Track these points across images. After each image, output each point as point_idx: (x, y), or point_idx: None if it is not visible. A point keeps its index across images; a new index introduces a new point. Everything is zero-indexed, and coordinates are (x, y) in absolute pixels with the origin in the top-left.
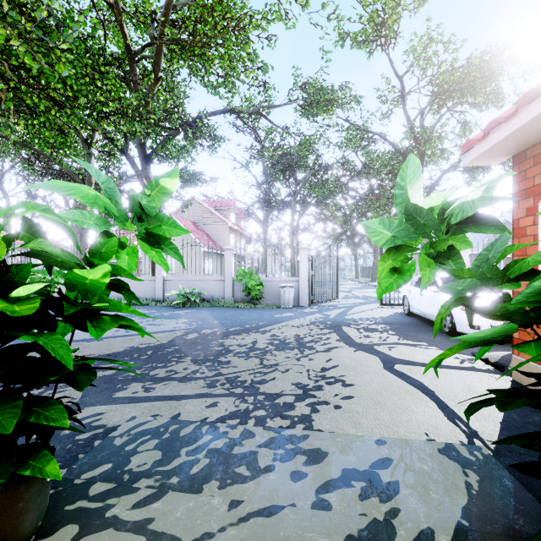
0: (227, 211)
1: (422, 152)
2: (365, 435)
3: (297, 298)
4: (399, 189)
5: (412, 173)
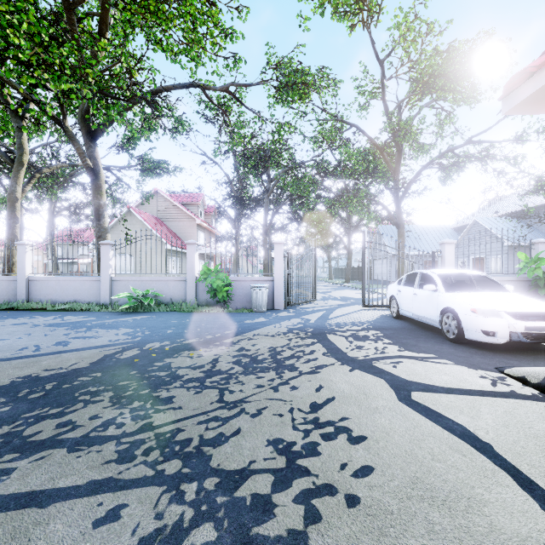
0: (195, 207)
1: (399, 147)
2: None
3: (272, 300)
4: None
5: None
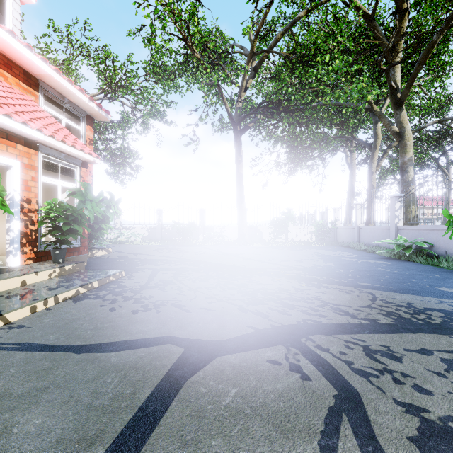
0: None
1: None
2: (47, 297)
3: None
4: None
5: None
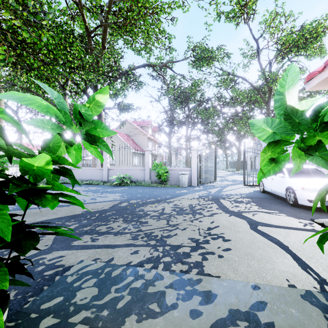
0: (147, 128)
1: (270, 88)
2: (243, 281)
3: (190, 181)
4: (278, 95)
5: (291, 81)
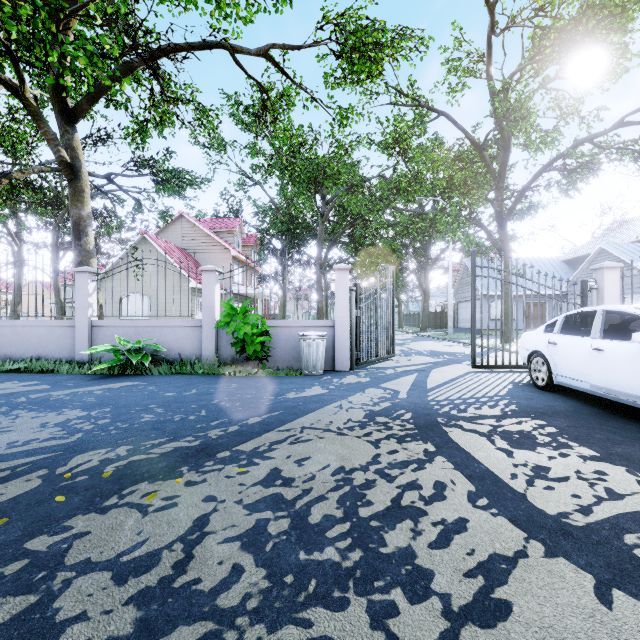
0: (230, 235)
1: (506, 143)
2: None
3: (331, 357)
4: None
5: None
